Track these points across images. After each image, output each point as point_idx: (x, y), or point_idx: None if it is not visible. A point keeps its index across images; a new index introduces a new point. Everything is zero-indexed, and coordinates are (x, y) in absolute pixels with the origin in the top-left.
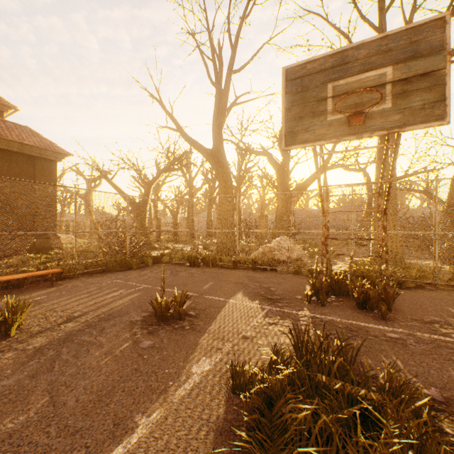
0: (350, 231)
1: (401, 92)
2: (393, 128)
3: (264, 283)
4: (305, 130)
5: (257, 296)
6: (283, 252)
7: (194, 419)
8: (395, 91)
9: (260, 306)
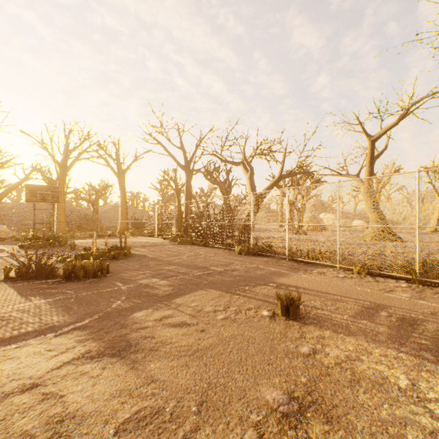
0: (45, 221)
1: (53, 197)
2: (52, 203)
3: (4, 243)
4: (32, 199)
5: (7, 244)
6: (9, 232)
7: (16, 249)
8: (52, 196)
9: (12, 245)
